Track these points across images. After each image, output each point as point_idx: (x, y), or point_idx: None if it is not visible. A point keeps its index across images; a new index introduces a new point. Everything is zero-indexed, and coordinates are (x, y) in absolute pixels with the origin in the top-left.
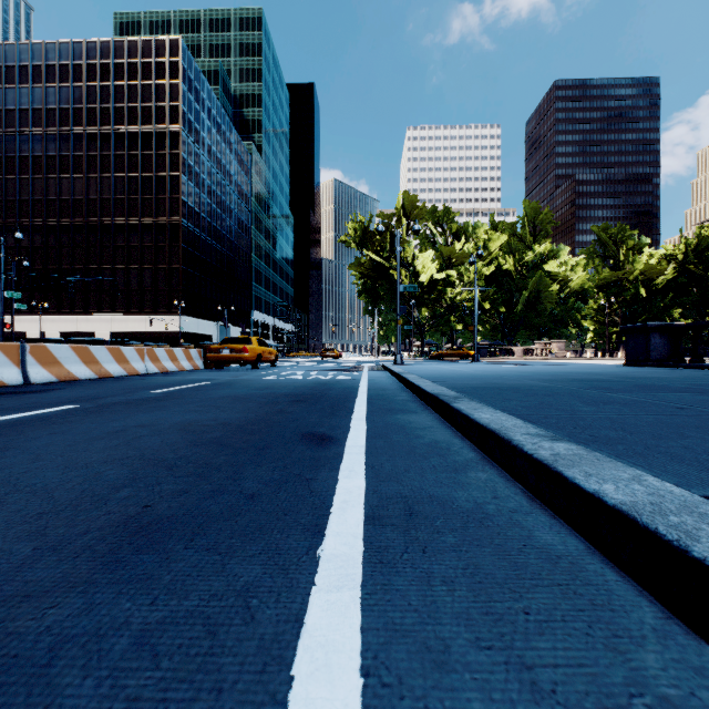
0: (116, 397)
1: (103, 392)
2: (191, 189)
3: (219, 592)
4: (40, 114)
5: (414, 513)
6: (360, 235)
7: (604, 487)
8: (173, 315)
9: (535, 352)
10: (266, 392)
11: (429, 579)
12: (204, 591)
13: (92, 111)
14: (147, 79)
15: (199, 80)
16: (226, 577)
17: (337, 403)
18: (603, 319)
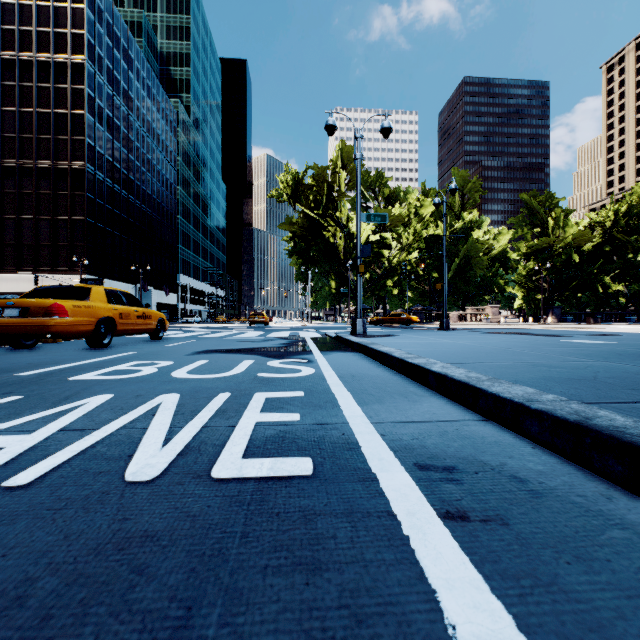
0: None
1: None
2: (100, 133)
3: None
4: None
5: None
6: (293, 187)
7: None
8: (76, 274)
9: (467, 318)
10: None
11: None
12: None
13: None
14: None
15: (112, 13)
16: None
17: None
18: (532, 285)
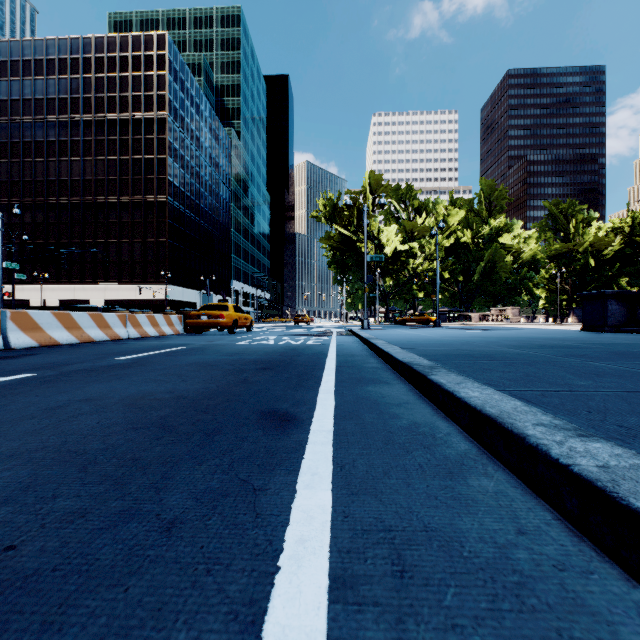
0: (84, 363)
1: (74, 358)
2: (176, 170)
3: None
4: (41, 104)
5: (407, 570)
6: (330, 211)
7: None
8: (160, 284)
9: (491, 318)
10: (235, 358)
11: None
12: None
13: (88, 100)
14: (137, 70)
15: (184, 71)
16: None
17: (304, 371)
18: (554, 287)
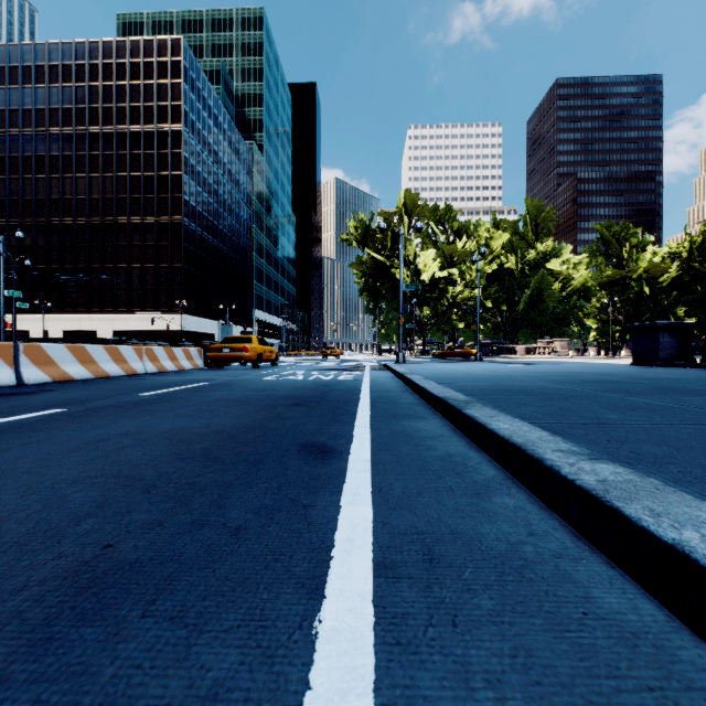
0: (108, 399)
1: (96, 394)
2: (192, 189)
3: (176, 700)
4: (43, 114)
5: (435, 558)
6: (361, 233)
7: (686, 536)
8: (175, 313)
9: (537, 351)
10: (264, 394)
11: (467, 677)
12: (155, 697)
13: (95, 111)
14: (149, 78)
15: (201, 79)
16: (189, 671)
17: (338, 407)
18: (606, 318)
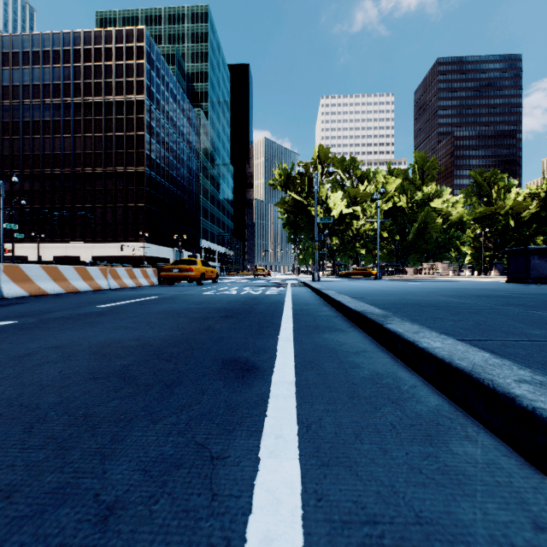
0: (64, 311)
1: (57, 306)
2: (153, 145)
3: None
4: (38, 89)
5: None
6: (284, 179)
7: None
8: (139, 242)
9: (424, 272)
10: (201, 307)
11: None
12: None
13: (77, 85)
14: (120, 60)
15: (160, 60)
16: None
17: (264, 319)
18: (478, 245)
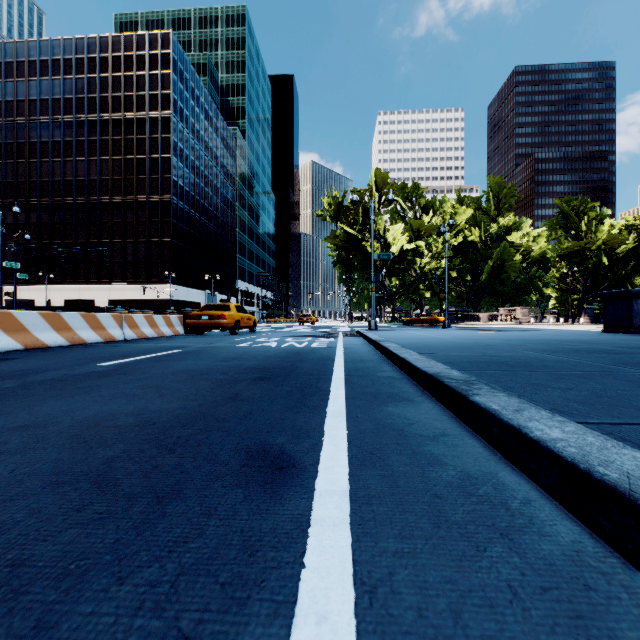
0: (58, 370)
1: (52, 364)
2: (181, 170)
3: None
4: (47, 104)
5: None
6: (335, 209)
7: None
8: (164, 284)
9: (500, 318)
10: (230, 365)
11: None
12: None
13: (92, 100)
14: (142, 70)
15: (189, 70)
16: None
17: (308, 383)
18: (565, 287)
